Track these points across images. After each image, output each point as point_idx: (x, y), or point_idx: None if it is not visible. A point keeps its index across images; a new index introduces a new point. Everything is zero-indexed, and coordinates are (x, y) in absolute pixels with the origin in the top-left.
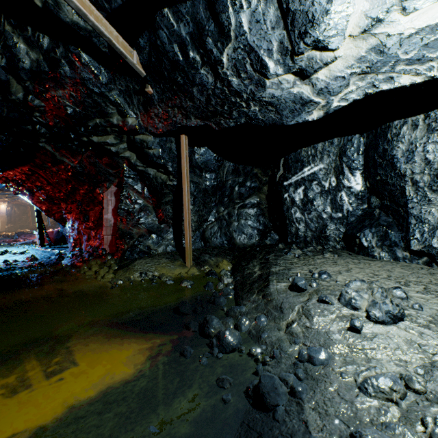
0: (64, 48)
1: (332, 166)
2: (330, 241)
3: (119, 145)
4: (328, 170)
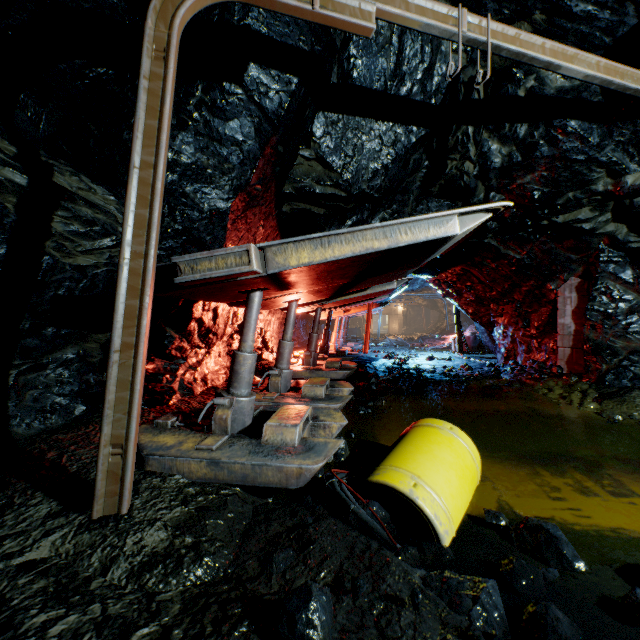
0: (545, 127)
1: None
2: None
3: (596, 218)
4: None
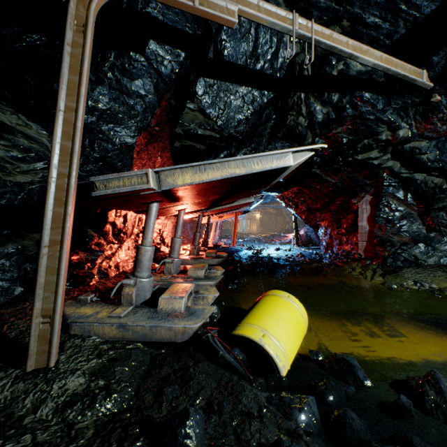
0: (349, 96)
1: None
2: None
3: (381, 157)
4: None
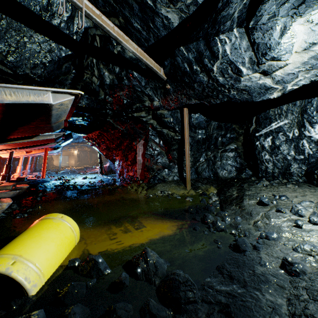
0: (126, 71)
1: (295, 121)
2: (294, 176)
3: (147, 117)
4: (292, 124)
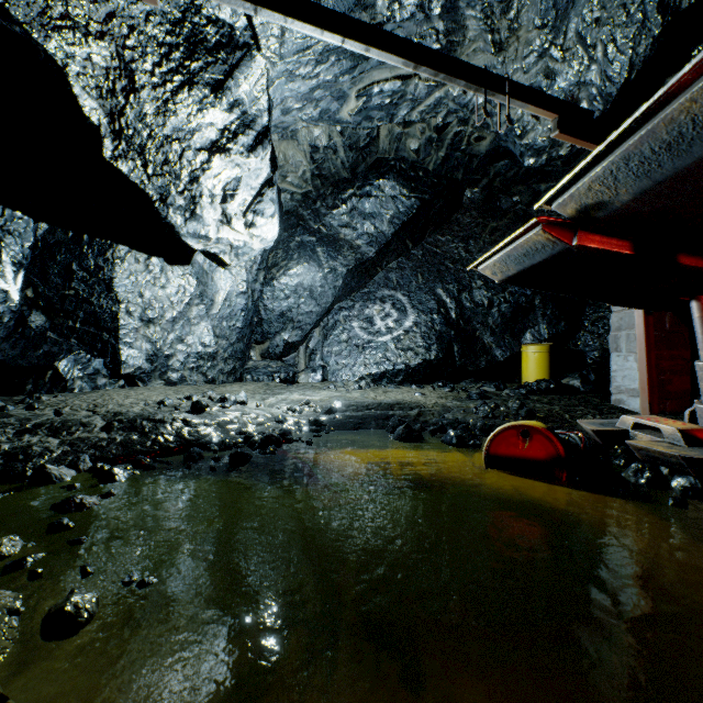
0: None
1: None
2: None
3: None
4: None
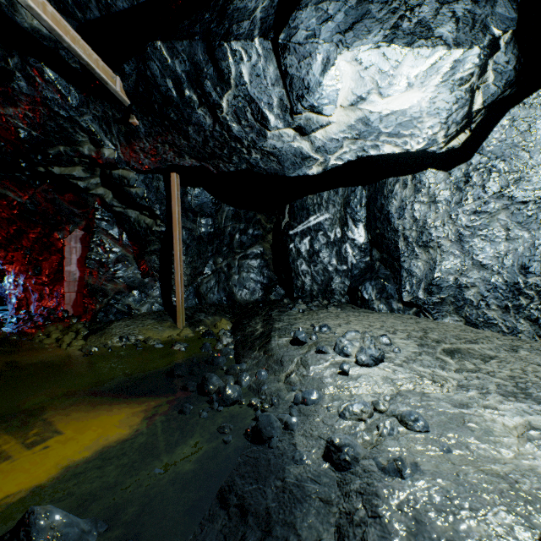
0: (21, 59)
1: (337, 217)
2: (336, 294)
3: (90, 179)
4: (334, 221)
